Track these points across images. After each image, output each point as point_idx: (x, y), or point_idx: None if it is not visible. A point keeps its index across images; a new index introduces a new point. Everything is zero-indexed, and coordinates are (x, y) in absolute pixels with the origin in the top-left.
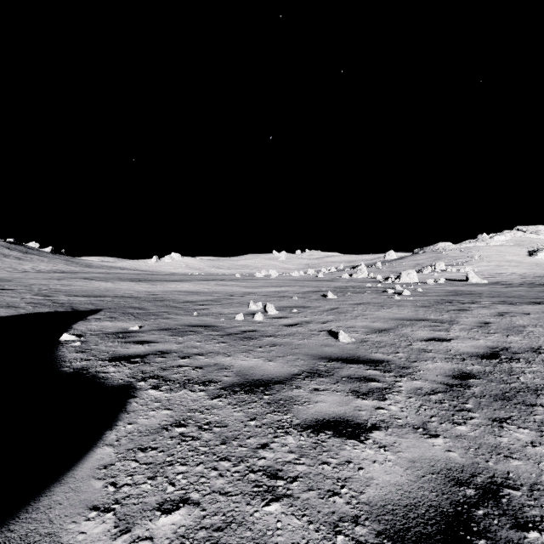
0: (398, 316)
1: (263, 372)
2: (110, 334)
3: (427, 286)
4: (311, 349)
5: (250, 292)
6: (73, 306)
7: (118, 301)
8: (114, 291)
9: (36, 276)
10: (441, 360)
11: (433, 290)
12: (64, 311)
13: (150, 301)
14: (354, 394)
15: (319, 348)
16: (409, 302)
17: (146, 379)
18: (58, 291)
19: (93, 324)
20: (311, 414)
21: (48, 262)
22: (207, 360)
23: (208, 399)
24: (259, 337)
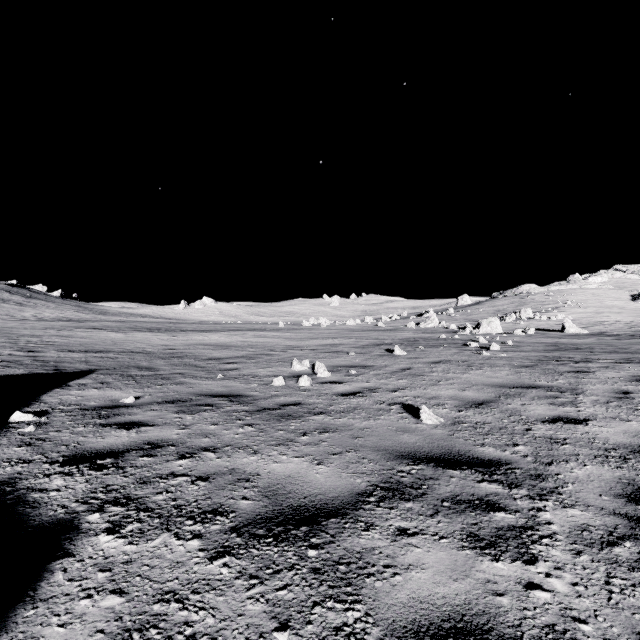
0: (495, 381)
1: (309, 489)
2: (89, 410)
3: (515, 337)
4: (382, 438)
5: (294, 346)
6: (59, 365)
7: (123, 358)
8: (122, 344)
9: (33, 325)
10: (591, 461)
11: (526, 343)
12: (42, 373)
13: (164, 358)
14: (472, 545)
15: (393, 435)
16: (502, 359)
17: (106, 506)
18: (49, 345)
19: (73, 393)
20: (402, 606)
21: (55, 308)
22: (220, 462)
23: (203, 562)
24: (304, 414)
